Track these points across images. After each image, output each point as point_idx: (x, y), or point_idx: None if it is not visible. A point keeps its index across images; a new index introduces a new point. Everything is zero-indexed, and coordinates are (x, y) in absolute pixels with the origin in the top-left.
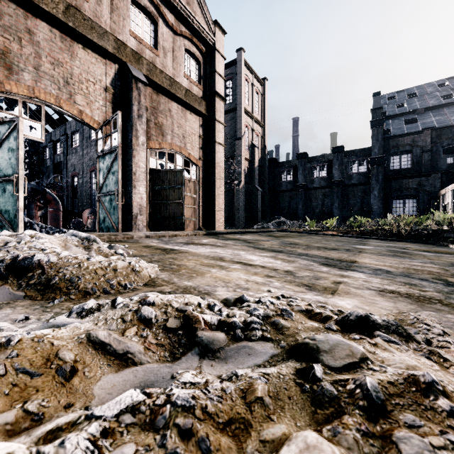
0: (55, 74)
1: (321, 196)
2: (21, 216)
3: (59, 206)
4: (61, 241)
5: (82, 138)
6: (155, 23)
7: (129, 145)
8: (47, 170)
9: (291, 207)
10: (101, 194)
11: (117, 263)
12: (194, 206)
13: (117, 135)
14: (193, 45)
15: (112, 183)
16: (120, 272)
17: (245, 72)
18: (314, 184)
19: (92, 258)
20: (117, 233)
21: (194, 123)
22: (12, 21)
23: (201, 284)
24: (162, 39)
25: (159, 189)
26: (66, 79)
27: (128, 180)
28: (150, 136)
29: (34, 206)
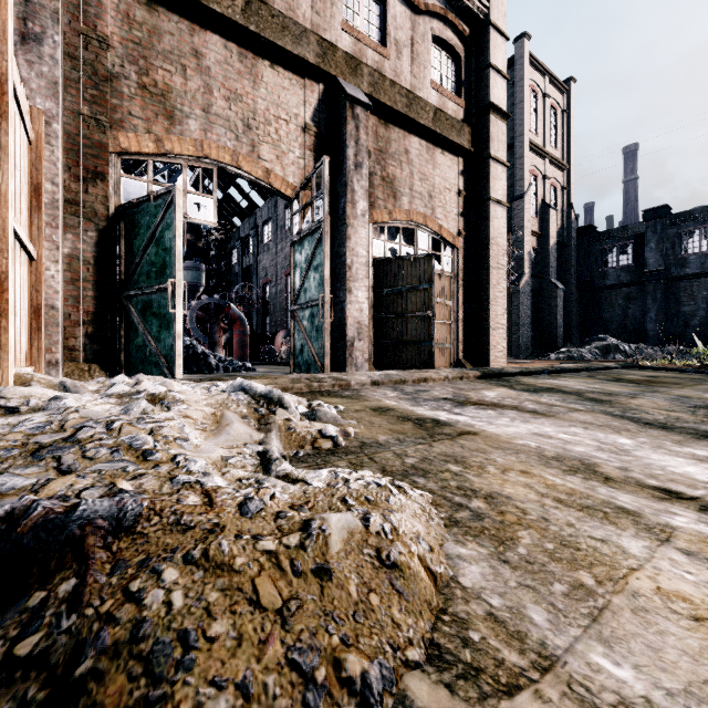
0: (232, 115)
1: (706, 292)
2: (179, 346)
3: (245, 327)
4: (215, 406)
5: (275, 229)
6: (382, 2)
7: (340, 218)
8: (235, 279)
9: (628, 317)
10: (298, 306)
11: (328, 531)
12: (449, 321)
13: (322, 200)
14: (447, 26)
15: (314, 286)
16: (338, 580)
17: (531, 75)
18: (687, 269)
19: (255, 500)
20: (322, 374)
21: (448, 170)
22: (174, 42)
23: (701, 702)
24: (393, 27)
25: (389, 294)
26: (246, 122)
27: (338, 280)
28: (374, 201)
29: (217, 329)
